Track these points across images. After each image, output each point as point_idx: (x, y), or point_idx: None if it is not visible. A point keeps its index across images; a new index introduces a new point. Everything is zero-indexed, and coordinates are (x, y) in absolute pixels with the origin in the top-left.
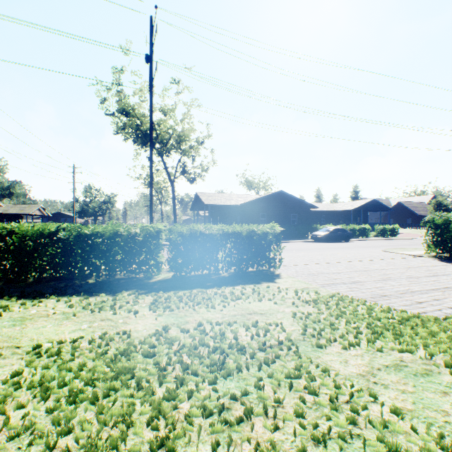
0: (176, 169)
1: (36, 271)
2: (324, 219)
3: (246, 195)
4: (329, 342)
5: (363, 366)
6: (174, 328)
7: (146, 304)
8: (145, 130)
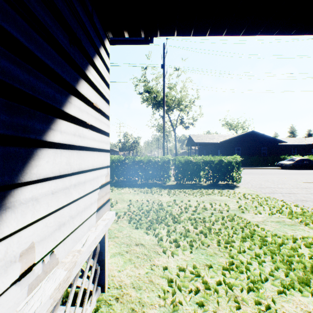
0: (177, 121)
1: (117, 177)
2: (295, 151)
3: (225, 135)
4: (248, 211)
5: (260, 219)
6: (177, 201)
7: (165, 192)
8: (159, 100)
